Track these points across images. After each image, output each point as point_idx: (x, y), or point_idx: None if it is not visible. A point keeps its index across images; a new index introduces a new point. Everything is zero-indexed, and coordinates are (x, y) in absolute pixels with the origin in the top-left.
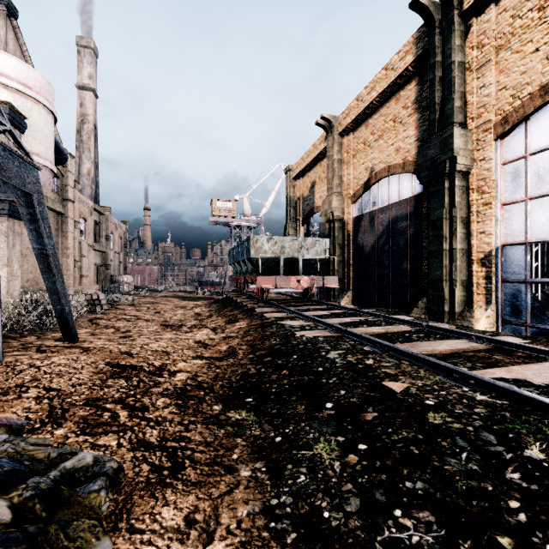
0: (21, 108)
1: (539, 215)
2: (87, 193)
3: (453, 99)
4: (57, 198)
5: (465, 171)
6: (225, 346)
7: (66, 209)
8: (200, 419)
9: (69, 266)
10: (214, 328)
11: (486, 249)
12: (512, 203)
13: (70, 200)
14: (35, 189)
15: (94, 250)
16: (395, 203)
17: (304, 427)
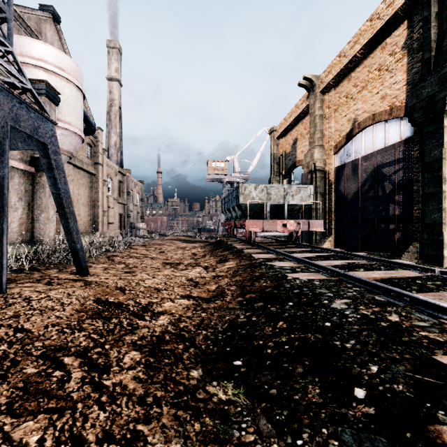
0: (57, 87)
1: None
2: (114, 160)
3: None
4: (91, 162)
5: None
6: (214, 285)
7: (97, 171)
8: (169, 394)
9: (99, 215)
10: (206, 266)
11: None
12: None
13: (100, 163)
14: (51, 140)
15: (118, 202)
16: (380, 150)
17: (329, 440)
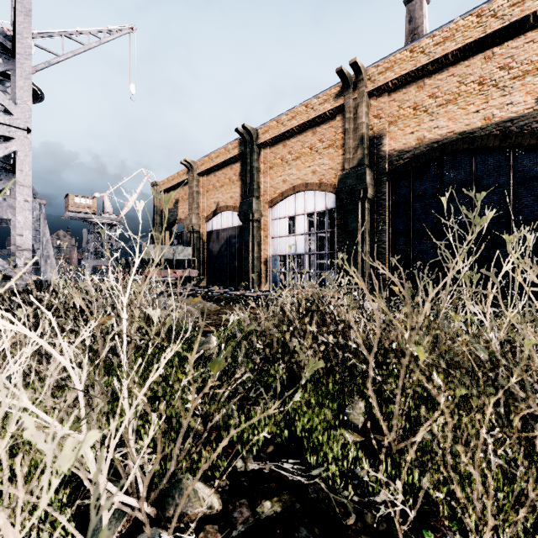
0: None
1: (282, 244)
2: None
3: (253, 184)
4: None
5: (258, 220)
6: None
7: None
8: None
9: None
10: None
11: (266, 257)
12: (274, 238)
13: None
14: None
15: None
16: (230, 228)
17: None
